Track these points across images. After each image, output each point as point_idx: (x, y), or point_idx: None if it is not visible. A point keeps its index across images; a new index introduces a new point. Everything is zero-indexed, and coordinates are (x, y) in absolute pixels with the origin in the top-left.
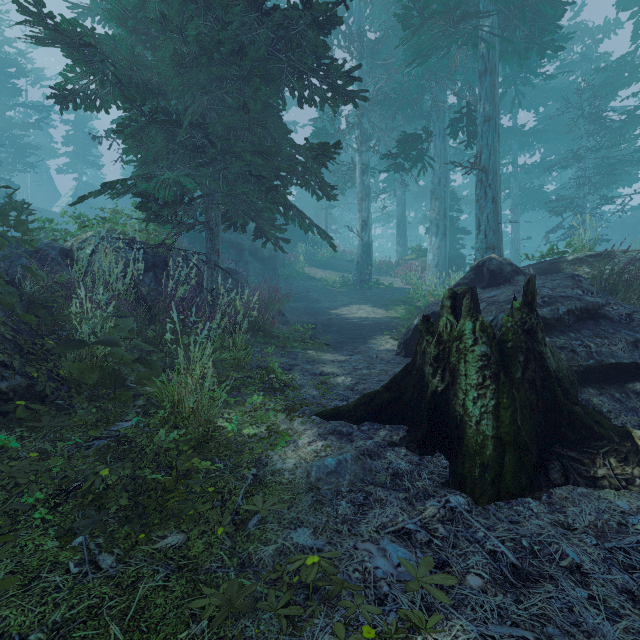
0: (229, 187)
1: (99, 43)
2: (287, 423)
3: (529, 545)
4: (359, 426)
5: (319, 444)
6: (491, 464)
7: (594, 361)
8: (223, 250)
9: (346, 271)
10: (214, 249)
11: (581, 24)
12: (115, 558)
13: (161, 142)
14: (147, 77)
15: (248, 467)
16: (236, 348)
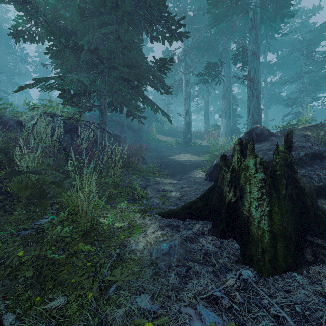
0: (111, 86)
1: (36, 2)
2: (141, 219)
3: (301, 311)
4: (183, 221)
5: (159, 233)
6: (268, 249)
7: (323, 183)
8: (113, 125)
9: (178, 137)
10: (103, 121)
11: (300, 8)
12: (15, 316)
13: (73, 61)
14: (65, 24)
15: (114, 248)
16: (115, 176)
